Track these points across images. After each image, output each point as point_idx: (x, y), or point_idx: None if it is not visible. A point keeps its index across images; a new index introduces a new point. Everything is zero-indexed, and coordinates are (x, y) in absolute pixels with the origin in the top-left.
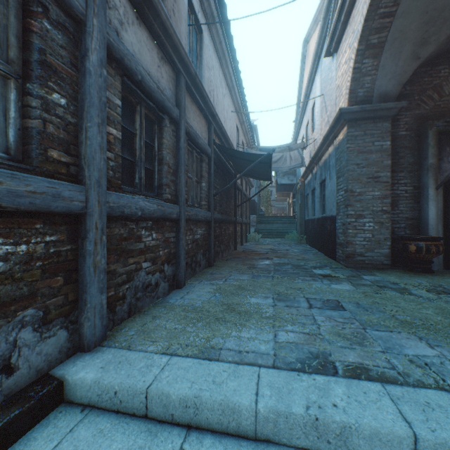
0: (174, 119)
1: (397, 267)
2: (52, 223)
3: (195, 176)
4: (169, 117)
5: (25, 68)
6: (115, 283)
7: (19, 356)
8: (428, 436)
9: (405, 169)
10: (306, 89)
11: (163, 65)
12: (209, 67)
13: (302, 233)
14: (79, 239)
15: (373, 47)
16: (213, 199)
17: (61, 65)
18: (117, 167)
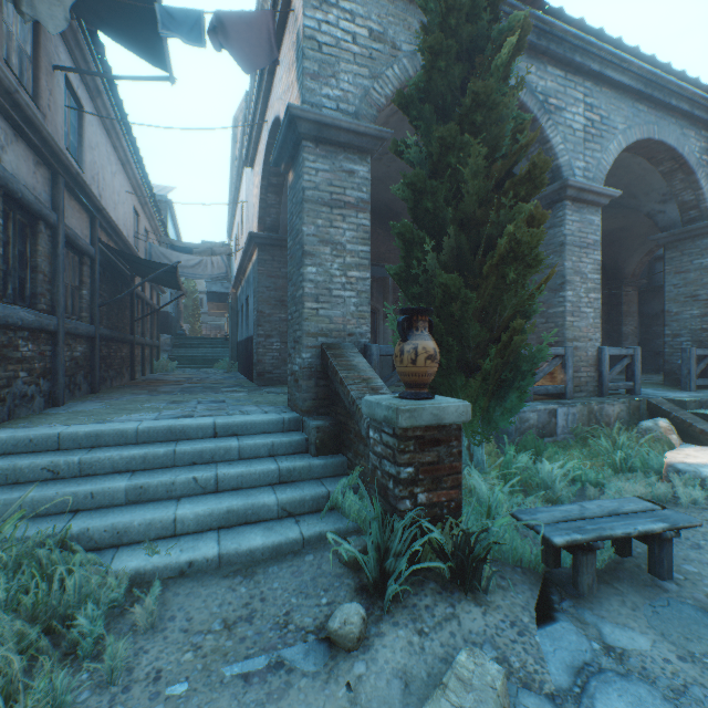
0: (52, 224)
1: None
2: None
3: (74, 281)
4: (45, 222)
5: None
6: None
7: None
8: (220, 422)
9: None
10: (236, 182)
11: (39, 169)
12: (93, 146)
13: (234, 359)
14: None
15: (275, 186)
16: (99, 310)
17: None
18: (0, 280)
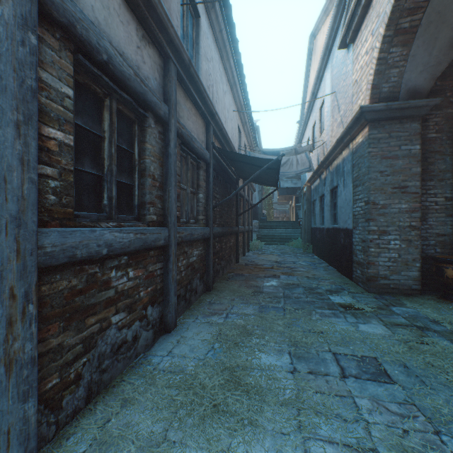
0: (161, 117)
1: (426, 291)
2: None
3: (191, 186)
4: (153, 114)
5: None
6: (61, 363)
7: None
8: None
9: (435, 177)
10: (314, 87)
11: (145, 46)
12: (208, 58)
13: (308, 242)
14: None
15: (404, 32)
16: (212, 211)
17: None
18: (65, 188)
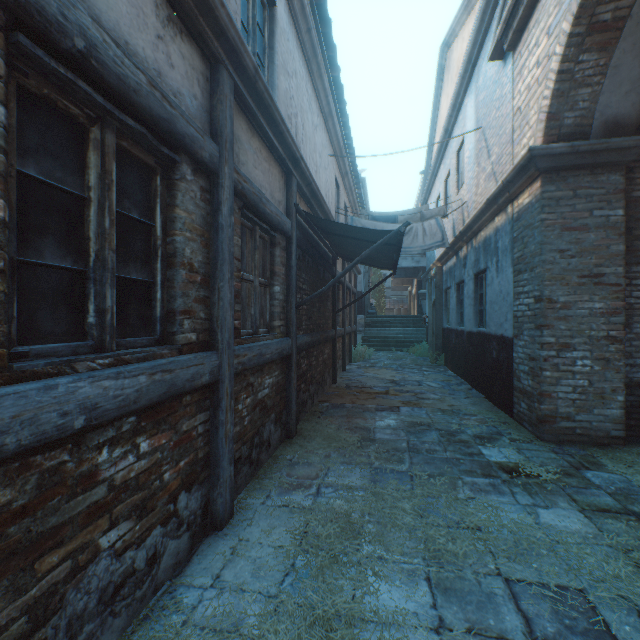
0: (205, 163)
1: (631, 438)
2: None
3: (261, 274)
4: (190, 158)
5: None
6: None
7: None
8: None
9: None
10: (448, 121)
11: (174, 37)
12: (289, 71)
13: (439, 349)
14: None
15: (602, 29)
16: (295, 313)
17: None
18: None
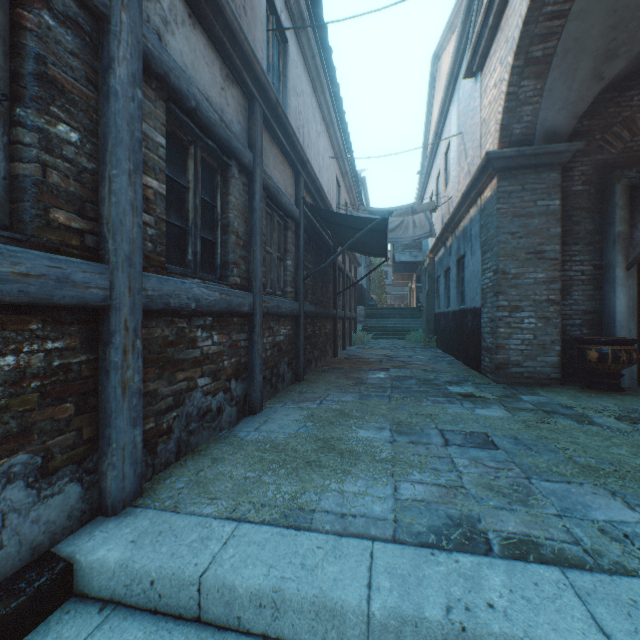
0: (246, 166)
1: (570, 382)
2: (56, 322)
3: (277, 250)
4: (237, 163)
5: (14, 84)
6: (156, 409)
7: (3, 528)
8: None
9: (581, 240)
10: (437, 126)
11: (229, 86)
12: (298, 92)
13: (431, 333)
14: (100, 345)
15: (536, 62)
16: (303, 283)
17: (71, 82)
18: (159, 237)
